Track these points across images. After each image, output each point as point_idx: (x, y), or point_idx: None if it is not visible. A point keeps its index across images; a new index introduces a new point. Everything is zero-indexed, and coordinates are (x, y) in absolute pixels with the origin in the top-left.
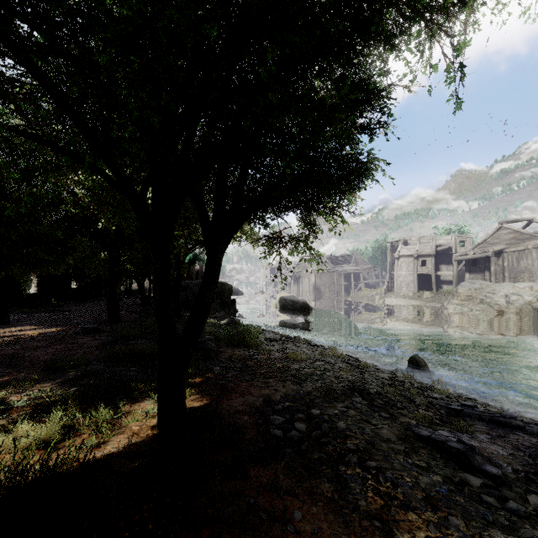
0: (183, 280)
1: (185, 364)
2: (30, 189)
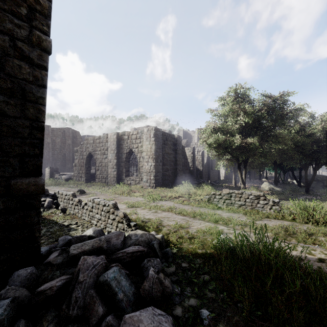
0: (296, 173)
1: (309, 186)
2: (289, 165)
